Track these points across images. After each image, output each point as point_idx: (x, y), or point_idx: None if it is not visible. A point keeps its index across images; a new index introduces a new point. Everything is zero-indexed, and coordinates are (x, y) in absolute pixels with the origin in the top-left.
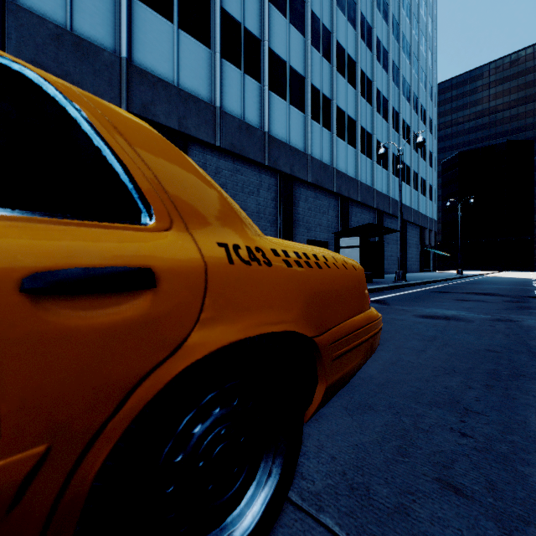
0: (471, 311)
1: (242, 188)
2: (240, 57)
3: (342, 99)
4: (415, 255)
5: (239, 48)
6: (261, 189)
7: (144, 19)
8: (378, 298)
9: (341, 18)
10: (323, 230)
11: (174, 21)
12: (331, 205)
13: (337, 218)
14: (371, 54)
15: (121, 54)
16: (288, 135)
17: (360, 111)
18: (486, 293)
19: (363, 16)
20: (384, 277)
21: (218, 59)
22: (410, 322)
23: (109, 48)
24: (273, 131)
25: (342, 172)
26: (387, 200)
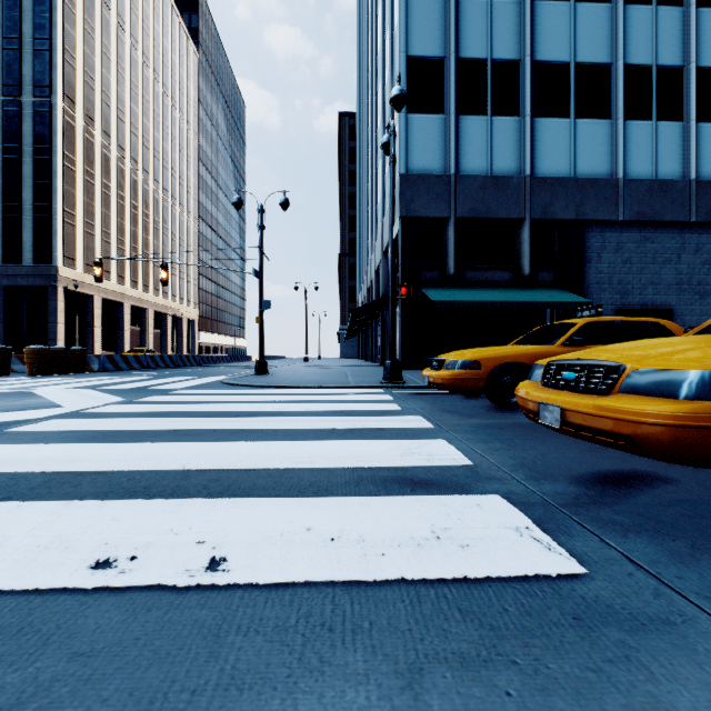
0: None
1: (652, 258)
2: (650, 105)
3: None
4: None
5: (649, 96)
6: (683, 254)
7: (543, 131)
8: None
9: None
10: None
11: (570, 115)
12: None
13: None
14: None
15: (525, 173)
16: None
17: None
18: None
19: None
20: None
21: (620, 126)
22: None
23: (515, 173)
24: (704, 173)
25: None
26: None
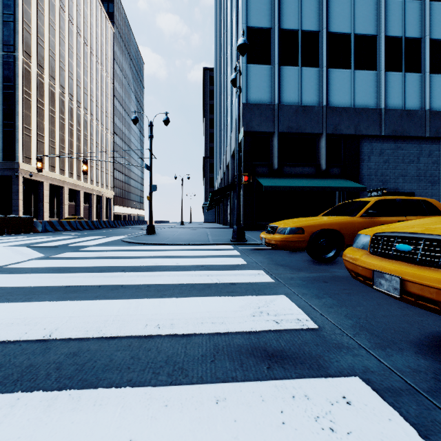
0: None
1: (402, 159)
2: (401, 62)
3: None
4: None
5: (400, 56)
6: (421, 157)
7: (334, 77)
8: None
9: None
10: None
11: (351, 67)
12: None
13: None
14: None
15: (323, 104)
16: None
17: None
18: None
19: None
20: None
21: (382, 75)
22: None
23: (316, 104)
24: (434, 106)
25: None
26: None
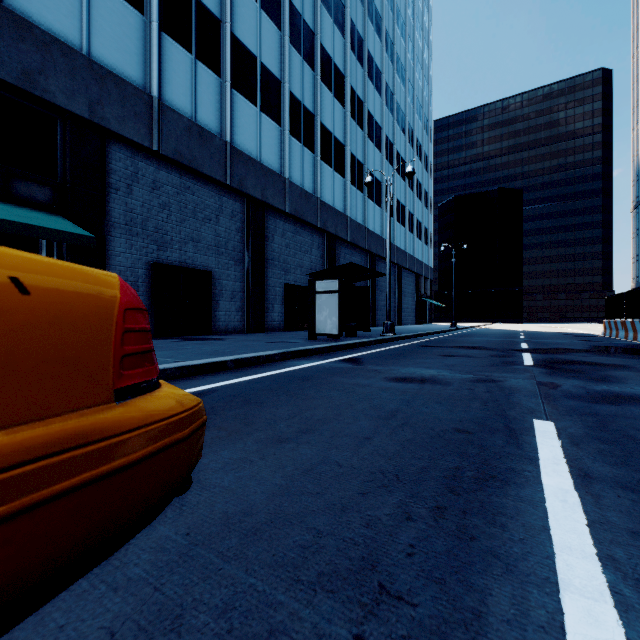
0: (454, 369)
1: (194, 211)
2: (190, 36)
3: (329, 116)
4: (411, 306)
5: (189, 25)
6: (222, 216)
7: None
8: (355, 356)
9: (327, 20)
10: (305, 273)
11: None
12: (315, 243)
13: (322, 259)
14: (362, 71)
15: None
16: (259, 150)
17: (350, 135)
18: (474, 347)
19: (354, 23)
20: (375, 330)
21: (155, 31)
22: (376, 388)
23: None
24: (238, 142)
25: (328, 205)
26: (380, 242)
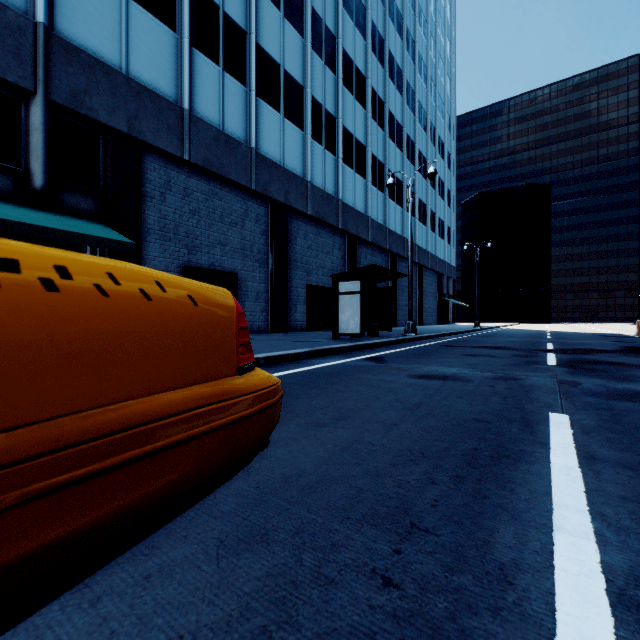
0: (475, 368)
1: (221, 216)
2: (218, 49)
3: (350, 119)
4: (433, 305)
5: (217, 38)
6: (247, 220)
7: None
8: (378, 354)
9: (348, 23)
10: (327, 274)
11: None
12: (336, 244)
13: (343, 259)
14: (383, 71)
15: (37, 17)
16: (282, 155)
17: (371, 136)
18: (497, 347)
19: (375, 25)
20: (396, 330)
21: (186, 47)
22: (400, 384)
23: (16, 7)
24: (263, 148)
25: (349, 206)
26: (401, 241)
